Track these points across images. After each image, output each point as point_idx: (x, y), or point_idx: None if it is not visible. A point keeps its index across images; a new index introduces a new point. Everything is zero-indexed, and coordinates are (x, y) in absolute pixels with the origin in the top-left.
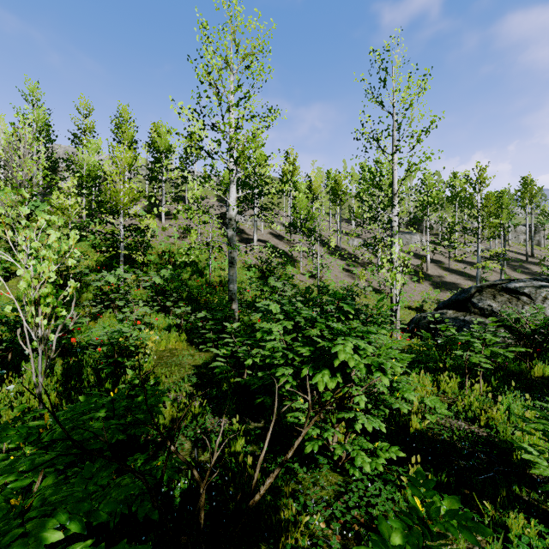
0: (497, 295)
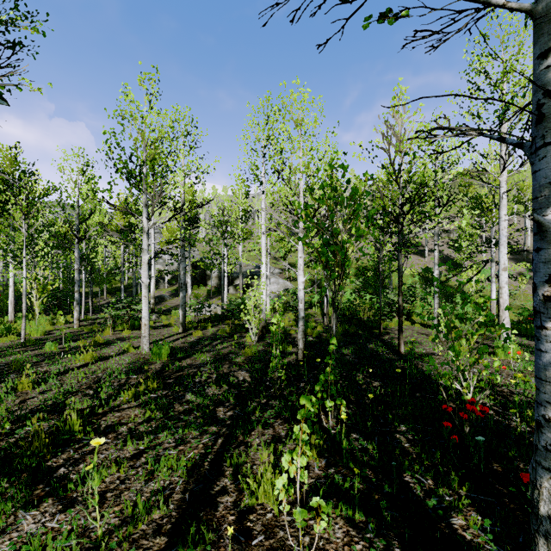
0: None
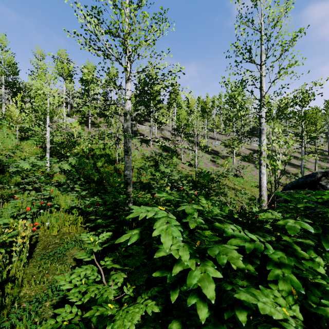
0: None
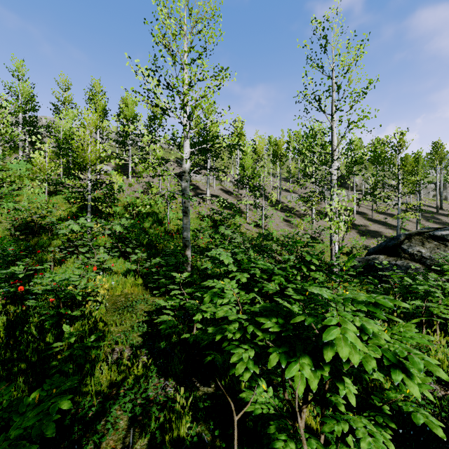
0: (426, 242)
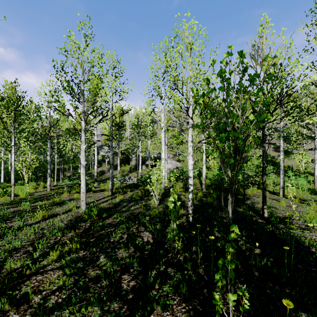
0: None
